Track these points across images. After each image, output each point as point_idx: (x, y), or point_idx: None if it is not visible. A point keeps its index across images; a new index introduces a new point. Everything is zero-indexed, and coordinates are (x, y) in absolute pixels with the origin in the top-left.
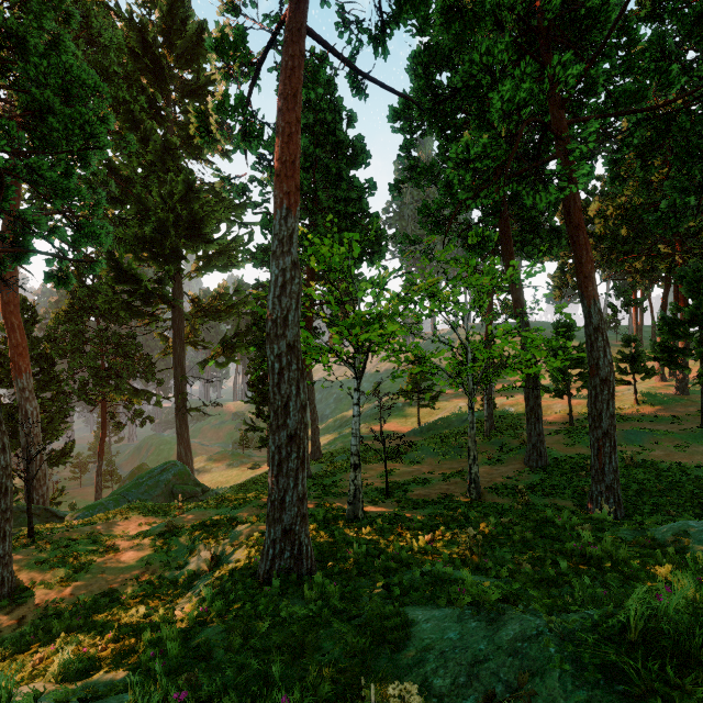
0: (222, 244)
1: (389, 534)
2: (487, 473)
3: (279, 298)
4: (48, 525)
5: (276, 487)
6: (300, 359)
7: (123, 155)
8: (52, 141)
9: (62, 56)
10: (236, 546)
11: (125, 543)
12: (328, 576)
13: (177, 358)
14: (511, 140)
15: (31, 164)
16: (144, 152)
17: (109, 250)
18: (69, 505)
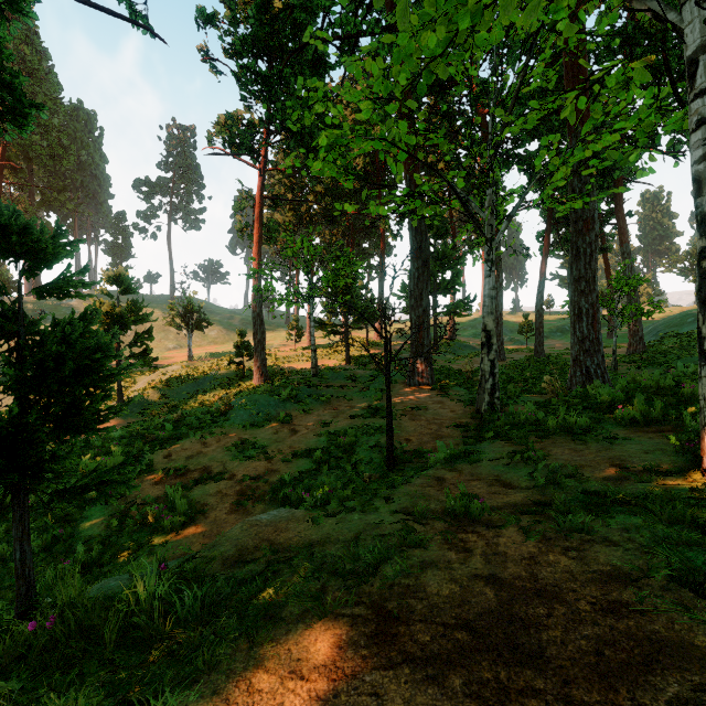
0: None
1: None
2: (411, 399)
3: None
4: None
5: None
6: None
7: None
8: None
9: None
10: None
11: None
12: None
13: None
14: None
15: None
16: None
17: None
18: None
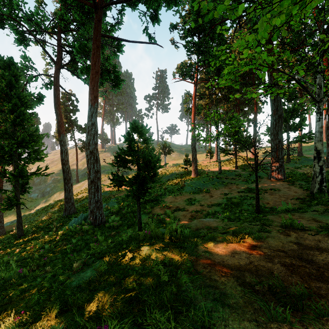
0: None
1: None
2: (270, 186)
3: None
4: None
5: None
6: None
7: None
8: None
9: None
10: None
11: None
12: None
13: None
14: None
15: None
16: None
17: None
18: None
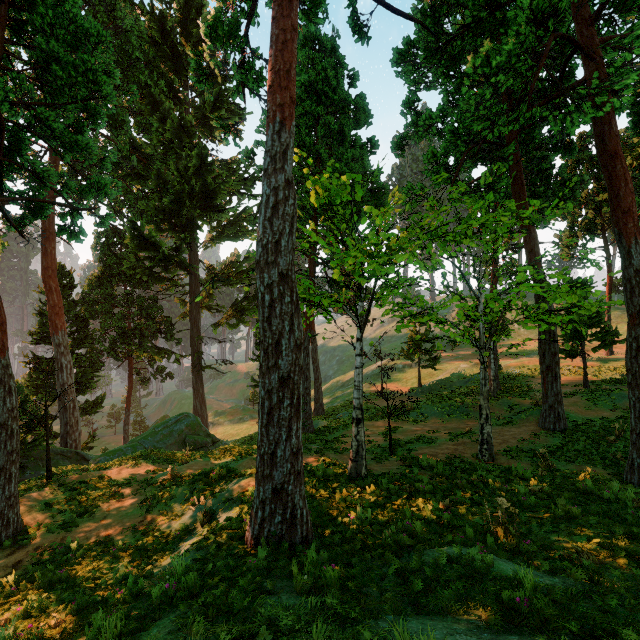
0: (233, 215)
1: (396, 496)
2: (497, 435)
3: (270, 220)
4: (70, 468)
5: (265, 438)
6: (294, 291)
7: (145, 134)
8: (62, 97)
9: (65, 5)
10: (231, 500)
11: (131, 489)
12: (327, 546)
13: (193, 320)
14: (536, 55)
15: (38, 114)
16: (163, 131)
17: (132, 220)
18: (101, 450)
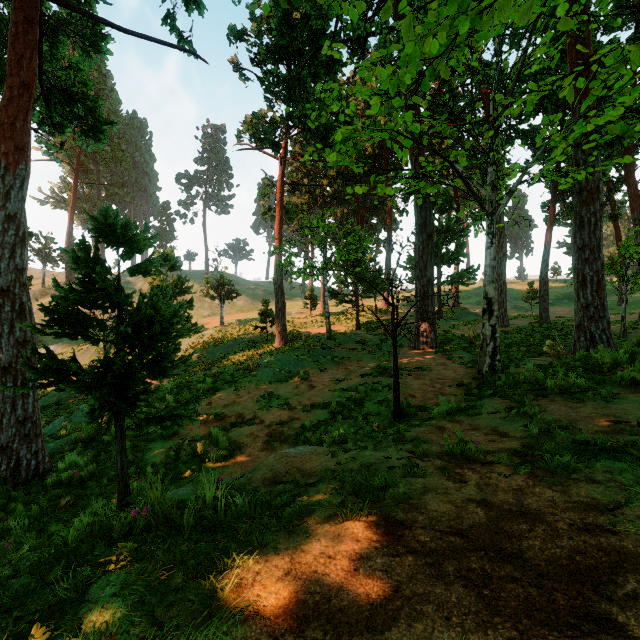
0: None
1: None
2: (416, 361)
3: None
4: None
5: None
6: None
7: None
8: None
9: None
10: None
11: None
12: None
13: None
14: None
15: None
16: None
17: None
18: None
